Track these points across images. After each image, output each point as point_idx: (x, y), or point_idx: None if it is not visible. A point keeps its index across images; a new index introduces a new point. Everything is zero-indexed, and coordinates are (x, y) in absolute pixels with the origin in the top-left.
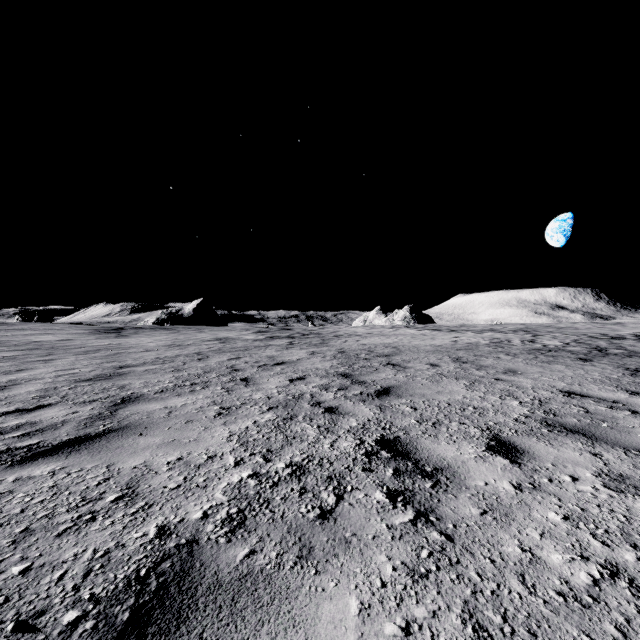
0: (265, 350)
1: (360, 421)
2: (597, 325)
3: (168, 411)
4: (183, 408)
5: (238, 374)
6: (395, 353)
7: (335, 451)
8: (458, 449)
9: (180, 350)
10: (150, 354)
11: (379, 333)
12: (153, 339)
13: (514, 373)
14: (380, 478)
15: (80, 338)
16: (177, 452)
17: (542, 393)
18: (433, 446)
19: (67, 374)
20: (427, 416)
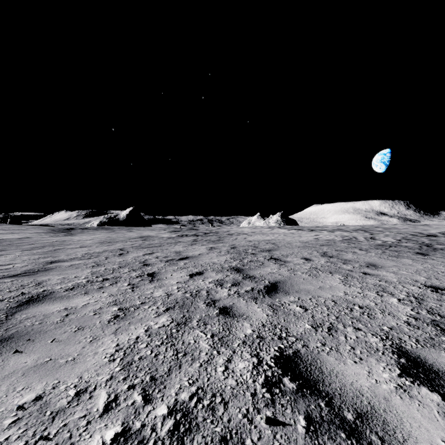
0: (174, 246)
1: (254, 326)
2: (411, 226)
3: (65, 314)
4: (82, 310)
5: (147, 269)
6: (275, 248)
7: (230, 379)
8: (370, 373)
9: (108, 246)
10: (83, 250)
11: (260, 232)
12: (92, 237)
13: (375, 267)
14: (291, 440)
15: (37, 236)
16: (42, 384)
17: (411, 288)
18: (340, 367)
19: (0, 269)
20: (319, 319)
